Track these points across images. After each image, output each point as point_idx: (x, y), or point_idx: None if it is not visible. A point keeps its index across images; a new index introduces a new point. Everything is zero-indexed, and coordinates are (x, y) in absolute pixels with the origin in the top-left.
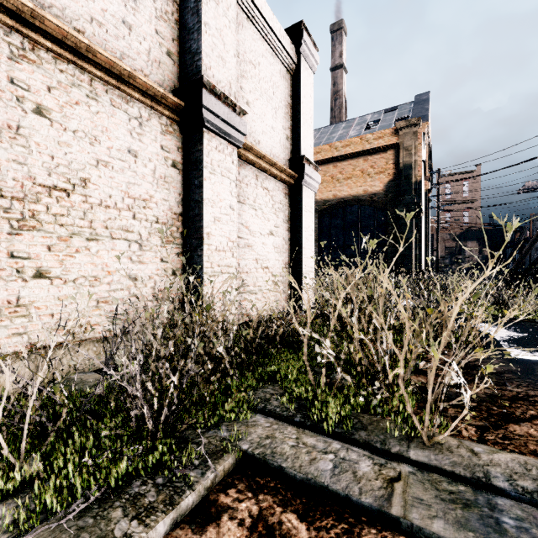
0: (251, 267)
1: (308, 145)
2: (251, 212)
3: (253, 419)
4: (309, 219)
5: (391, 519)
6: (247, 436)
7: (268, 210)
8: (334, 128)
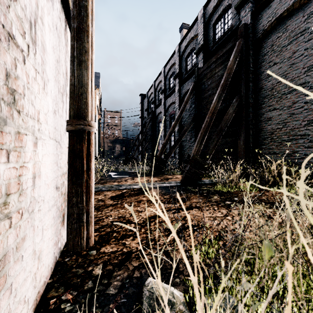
0: None
1: None
2: None
3: None
4: None
5: None
6: None
7: None
8: None
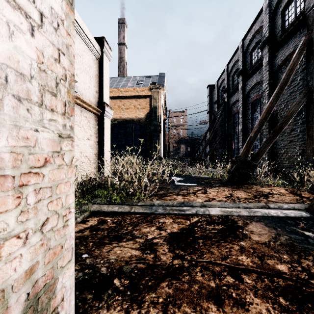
0: (78, 156)
1: (107, 96)
2: (78, 128)
3: (92, 205)
4: (107, 132)
5: (131, 213)
6: (92, 208)
7: (87, 127)
8: (120, 79)
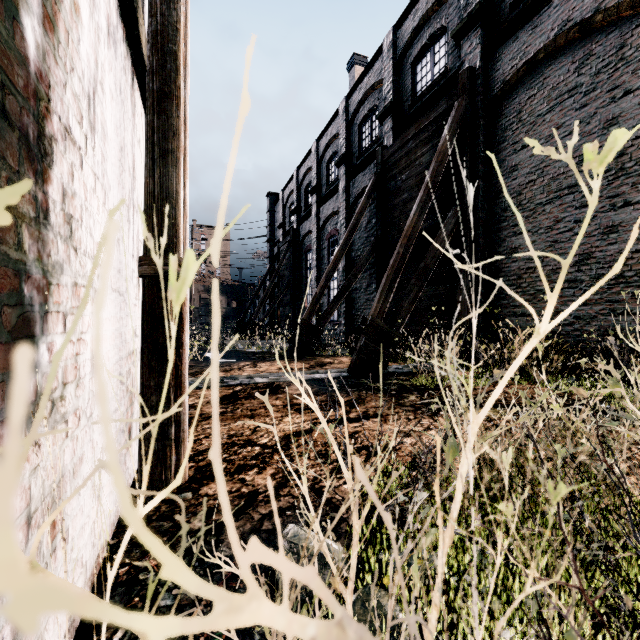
0: None
1: None
2: None
3: None
4: None
5: None
6: None
7: None
8: None
